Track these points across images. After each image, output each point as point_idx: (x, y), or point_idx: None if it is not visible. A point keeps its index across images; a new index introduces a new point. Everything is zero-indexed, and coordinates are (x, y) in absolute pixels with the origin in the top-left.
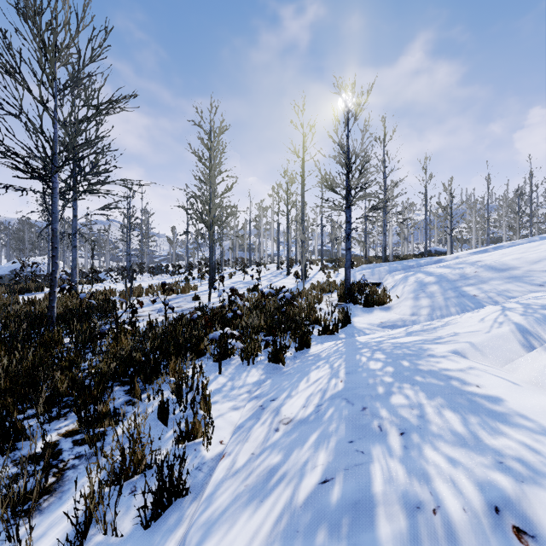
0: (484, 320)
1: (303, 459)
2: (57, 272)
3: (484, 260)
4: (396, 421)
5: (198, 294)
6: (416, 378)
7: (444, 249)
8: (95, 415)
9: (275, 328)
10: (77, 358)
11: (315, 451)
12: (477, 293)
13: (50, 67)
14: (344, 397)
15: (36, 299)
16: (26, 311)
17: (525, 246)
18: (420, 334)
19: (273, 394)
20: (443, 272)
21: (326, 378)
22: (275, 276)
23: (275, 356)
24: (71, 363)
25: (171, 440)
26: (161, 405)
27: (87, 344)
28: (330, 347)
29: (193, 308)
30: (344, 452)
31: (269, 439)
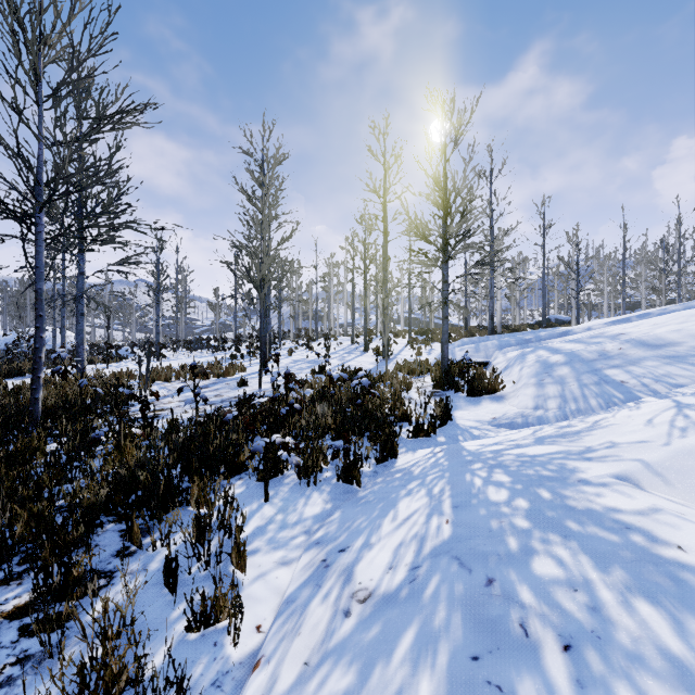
0: (653, 423)
1: (391, 690)
2: (43, 350)
3: (629, 333)
4: (550, 614)
5: (245, 378)
6: (568, 523)
7: (567, 317)
8: (60, 582)
9: (347, 429)
10: (54, 479)
11: (412, 673)
12: (625, 378)
13: (30, 62)
14: (454, 555)
15: (25, 385)
16: (2, 404)
17: (684, 314)
18: (557, 442)
19: (343, 539)
20: (573, 349)
21: (423, 514)
22: (349, 353)
23: (348, 472)
24: (42, 488)
25: (179, 625)
26: (168, 563)
27: (80, 453)
28: (426, 458)
29: (237, 397)
30: (465, 683)
31: (333, 633)
